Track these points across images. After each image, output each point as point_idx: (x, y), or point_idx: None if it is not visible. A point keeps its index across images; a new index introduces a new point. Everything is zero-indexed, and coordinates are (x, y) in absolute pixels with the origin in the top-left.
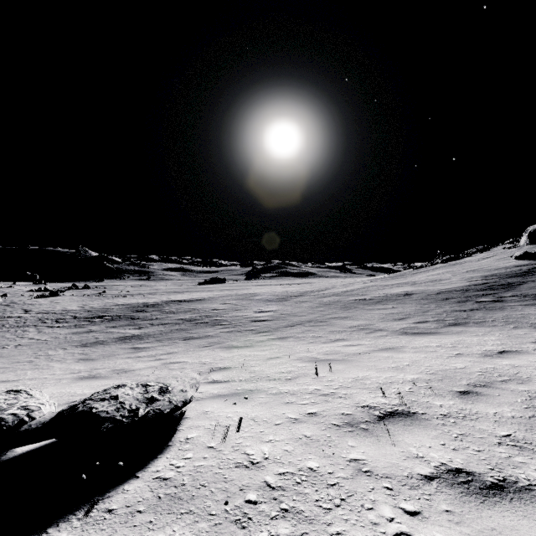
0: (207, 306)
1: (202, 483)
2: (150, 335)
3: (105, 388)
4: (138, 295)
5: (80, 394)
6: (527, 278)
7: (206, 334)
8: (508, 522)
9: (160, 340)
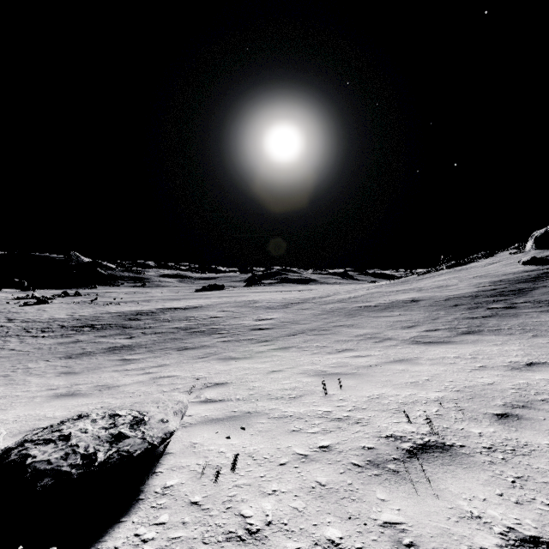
0: (204, 314)
1: None
2: (141, 345)
3: (80, 409)
4: (132, 302)
5: (49, 418)
6: (537, 283)
7: (202, 344)
8: None
9: (152, 351)
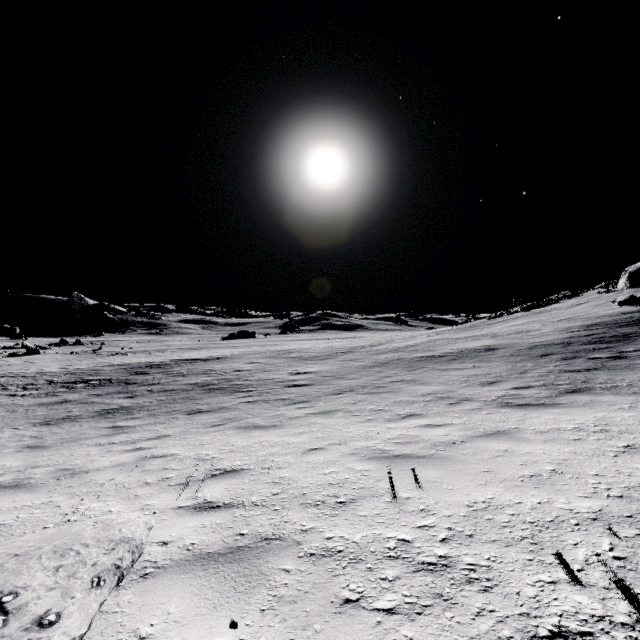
0: (228, 367)
1: None
2: (143, 407)
3: (3, 518)
4: (143, 352)
5: None
6: None
7: (220, 405)
8: None
9: (154, 414)
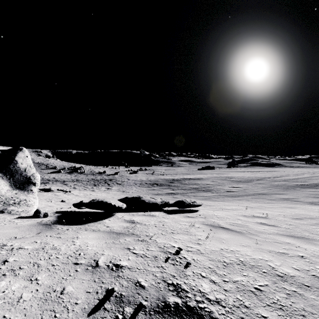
0: (203, 182)
1: (204, 215)
2: (178, 193)
3: None
4: (169, 174)
5: None
6: None
7: (203, 195)
8: (263, 226)
9: (183, 195)
